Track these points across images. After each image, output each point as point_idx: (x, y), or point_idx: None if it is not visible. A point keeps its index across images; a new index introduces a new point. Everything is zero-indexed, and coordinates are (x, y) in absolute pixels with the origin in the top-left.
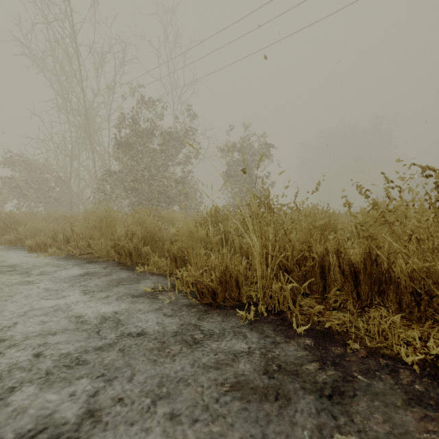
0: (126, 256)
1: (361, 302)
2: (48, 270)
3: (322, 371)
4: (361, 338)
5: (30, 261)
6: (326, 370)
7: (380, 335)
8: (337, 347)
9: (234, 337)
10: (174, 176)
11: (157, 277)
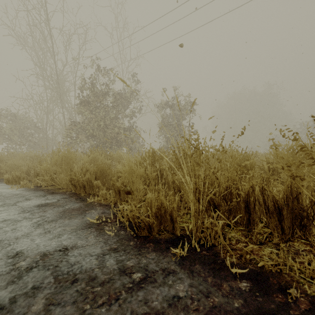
0: (80, 188)
1: (285, 237)
2: (16, 200)
3: None
4: (297, 282)
5: (5, 192)
6: None
7: None
8: (275, 294)
9: (169, 277)
10: (123, 126)
11: (103, 207)
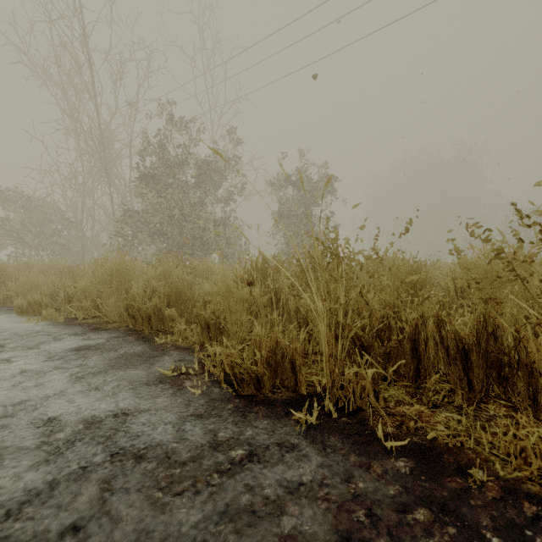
0: (143, 321)
1: (474, 395)
2: (37, 341)
3: (432, 526)
4: (486, 460)
5: (17, 328)
6: (439, 523)
7: (517, 456)
8: (450, 477)
9: (289, 455)
10: (213, 217)
11: (182, 352)
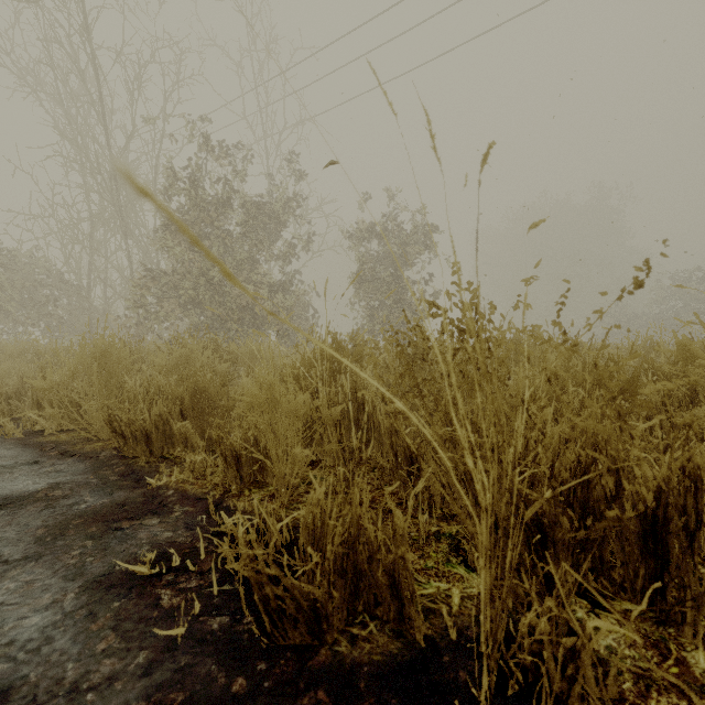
0: (137, 443)
1: None
2: None
3: None
4: None
5: None
6: None
7: None
8: None
9: None
10: (268, 280)
11: (189, 507)
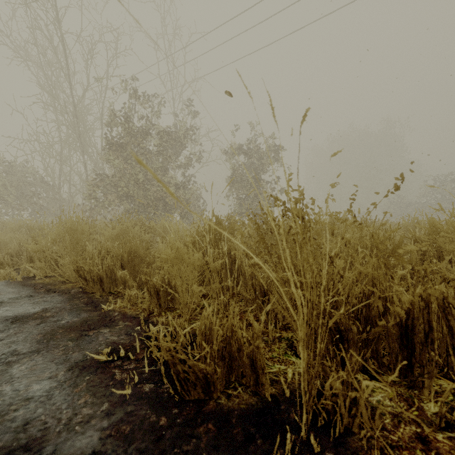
0: (94, 284)
1: None
2: None
3: None
4: None
5: None
6: None
7: None
8: None
9: None
10: (174, 181)
11: (128, 322)
